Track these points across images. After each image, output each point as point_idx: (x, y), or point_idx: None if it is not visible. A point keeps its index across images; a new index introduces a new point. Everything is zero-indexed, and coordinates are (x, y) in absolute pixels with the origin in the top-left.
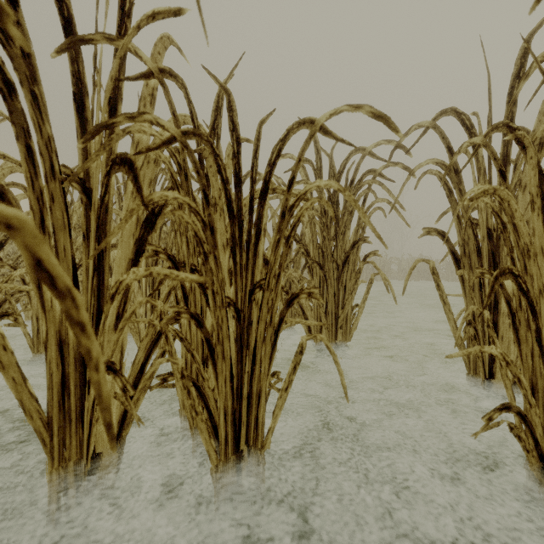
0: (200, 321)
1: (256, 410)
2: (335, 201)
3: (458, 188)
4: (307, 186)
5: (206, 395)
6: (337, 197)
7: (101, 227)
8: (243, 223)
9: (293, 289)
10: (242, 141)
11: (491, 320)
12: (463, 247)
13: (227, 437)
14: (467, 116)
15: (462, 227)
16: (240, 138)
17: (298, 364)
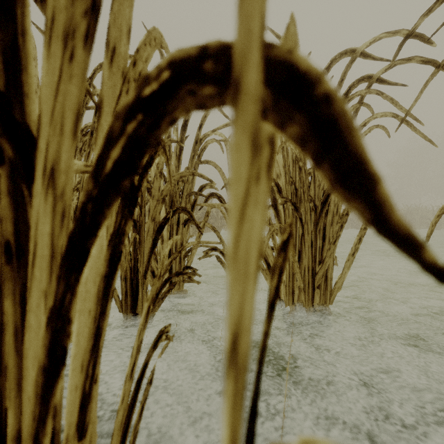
0: None
1: None
2: None
3: None
4: None
5: None
6: None
7: None
8: None
9: None
10: None
11: None
12: None
13: None
14: None
15: None
16: None
17: None
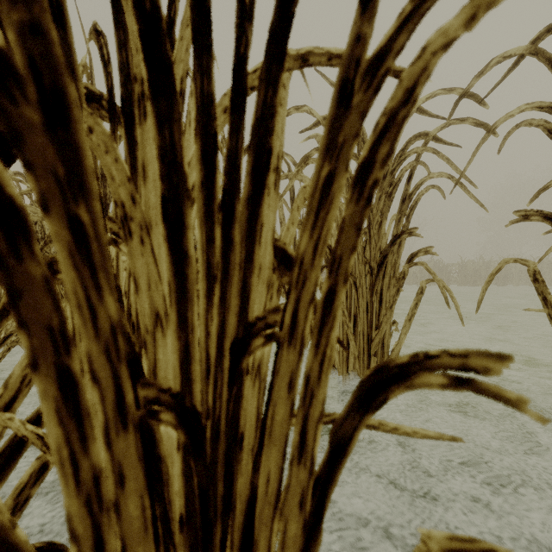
0: None
1: None
2: None
3: None
4: None
5: None
6: None
7: None
8: (216, 139)
9: None
10: None
11: None
12: None
13: None
14: None
15: None
16: None
17: None
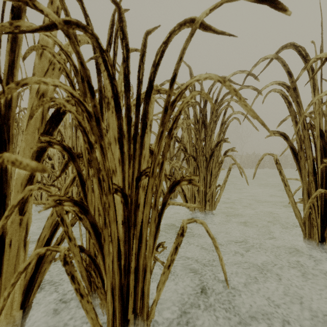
0: (85, 208)
1: (142, 283)
2: (204, 114)
3: (296, 101)
4: (187, 81)
5: (100, 267)
6: (205, 111)
7: (3, 121)
8: (131, 118)
9: (176, 174)
10: (132, 51)
11: (323, 198)
12: (300, 144)
13: (114, 311)
14: (303, 48)
15: (299, 129)
16: (131, 49)
17: (179, 245)
